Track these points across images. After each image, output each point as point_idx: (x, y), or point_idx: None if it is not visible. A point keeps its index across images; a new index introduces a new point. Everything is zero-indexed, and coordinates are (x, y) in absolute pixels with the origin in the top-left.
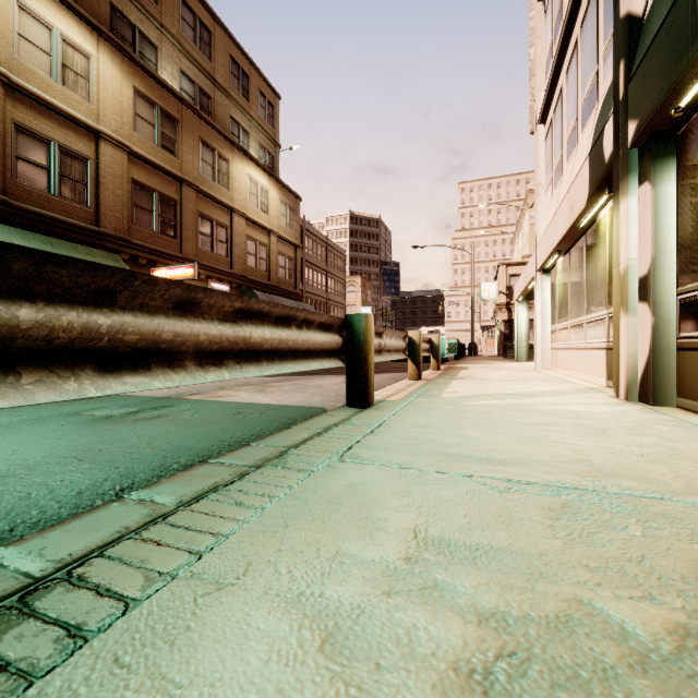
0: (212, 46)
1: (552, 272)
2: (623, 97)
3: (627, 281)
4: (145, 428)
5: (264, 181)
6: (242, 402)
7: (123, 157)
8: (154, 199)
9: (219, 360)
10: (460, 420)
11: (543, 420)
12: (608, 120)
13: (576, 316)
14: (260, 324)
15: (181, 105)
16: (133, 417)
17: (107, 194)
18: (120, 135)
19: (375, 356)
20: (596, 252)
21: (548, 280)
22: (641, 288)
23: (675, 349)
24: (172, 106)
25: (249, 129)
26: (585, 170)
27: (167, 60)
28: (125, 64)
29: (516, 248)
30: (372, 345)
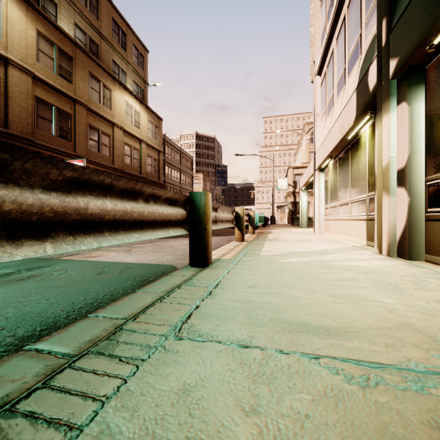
0: (99, 10)
1: (325, 170)
2: (385, 44)
3: (389, 172)
4: (7, 290)
5: (137, 106)
6: (108, 262)
7: (28, 79)
8: (53, 112)
9: (44, 232)
10: (282, 277)
11: (344, 276)
12: (372, 62)
13: (343, 199)
14: (101, 196)
15: (75, 47)
16: (4, 278)
17: (14, 106)
18: (25, 63)
19: (212, 225)
20: (358, 155)
21: (322, 176)
22: (399, 177)
23: (424, 220)
24: (68, 47)
25: (126, 70)
26: (353, 100)
27: (64, 15)
28: (30, 12)
29: (297, 158)
30: (210, 217)
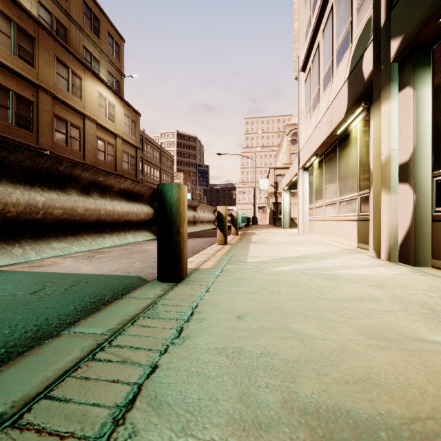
0: None
1: (310, 169)
2: (385, 23)
3: (390, 167)
4: None
5: (111, 98)
6: (58, 273)
7: None
8: (10, 97)
9: None
10: (279, 297)
11: (356, 292)
12: (367, 47)
13: (330, 198)
14: None
15: (37, 26)
16: None
17: None
18: None
19: (190, 226)
20: (347, 152)
21: (307, 175)
22: (401, 172)
23: (431, 220)
24: (29, 25)
25: (99, 58)
26: (343, 91)
27: None
28: None
29: (278, 159)
30: (185, 216)
